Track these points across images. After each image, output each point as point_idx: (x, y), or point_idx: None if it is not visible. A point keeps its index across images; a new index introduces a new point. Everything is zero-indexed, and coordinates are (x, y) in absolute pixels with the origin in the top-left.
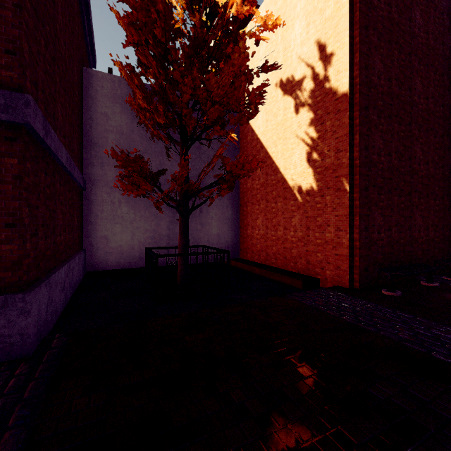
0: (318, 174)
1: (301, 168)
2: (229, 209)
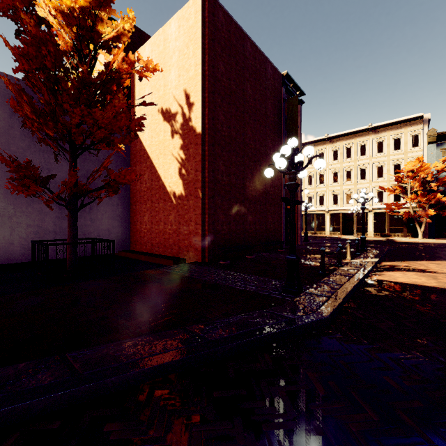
0: (186, 185)
1: (175, 178)
2: (120, 207)
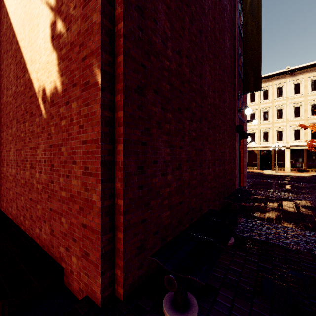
0: (63, 60)
1: (46, 54)
2: None
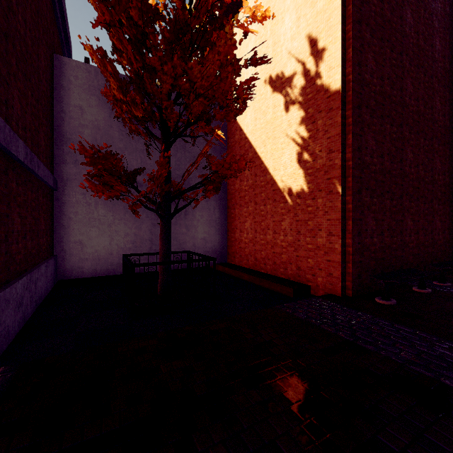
0: (309, 175)
1: (292, 169)
2: (216, 211)
